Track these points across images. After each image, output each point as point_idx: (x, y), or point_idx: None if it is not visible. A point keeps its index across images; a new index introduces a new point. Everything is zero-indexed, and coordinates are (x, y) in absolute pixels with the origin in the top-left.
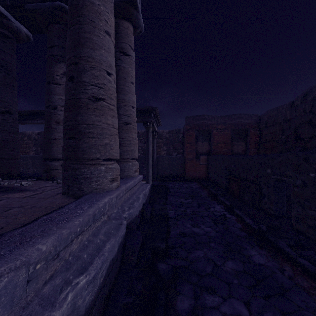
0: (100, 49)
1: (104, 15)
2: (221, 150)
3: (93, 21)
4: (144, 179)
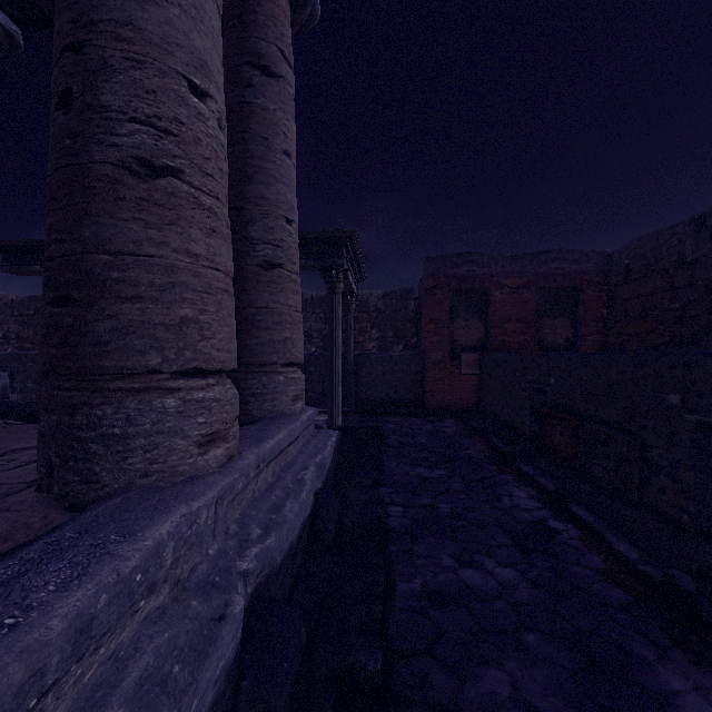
0: (164, 2)
1: None
2: (513, 339)
3: None
4: (324, 411)
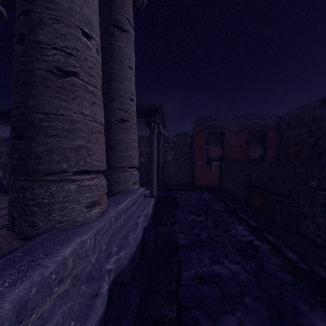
0: None
1: None
2: (235, 155)
3: None
4: (148, 188)
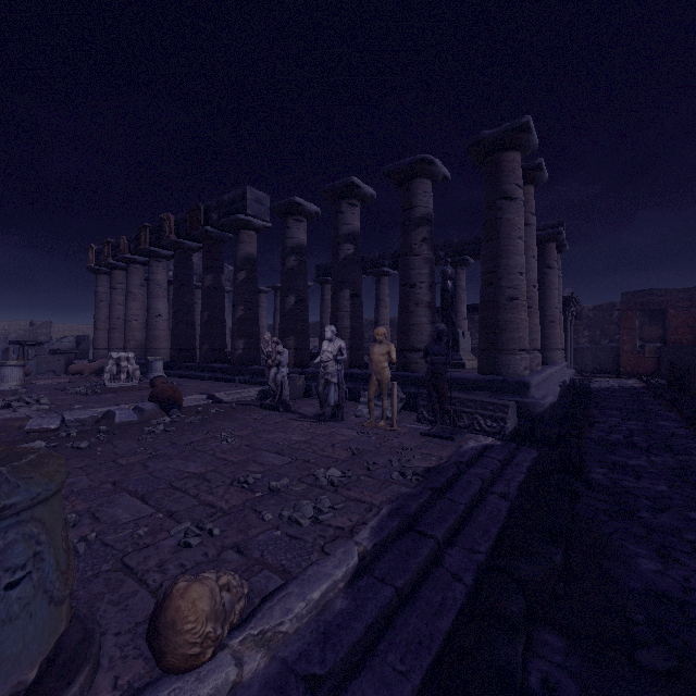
0: (553, 299)
1: (554, 282)
2: (683, 337)
3: (550, 288)
4: None
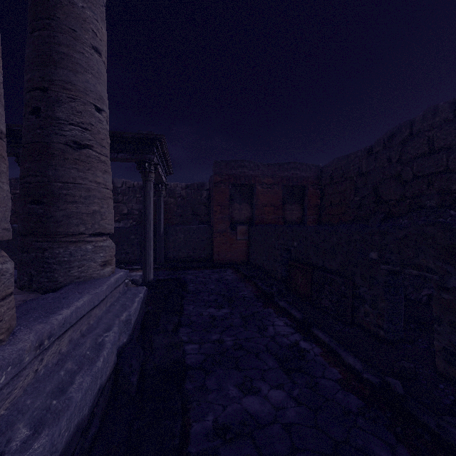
0: None
1: None
2: (268, 217)
3: None
4: (141, 268)
